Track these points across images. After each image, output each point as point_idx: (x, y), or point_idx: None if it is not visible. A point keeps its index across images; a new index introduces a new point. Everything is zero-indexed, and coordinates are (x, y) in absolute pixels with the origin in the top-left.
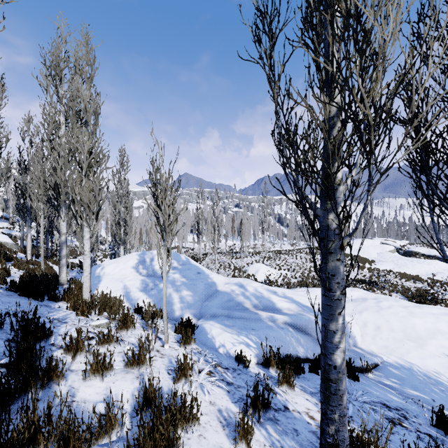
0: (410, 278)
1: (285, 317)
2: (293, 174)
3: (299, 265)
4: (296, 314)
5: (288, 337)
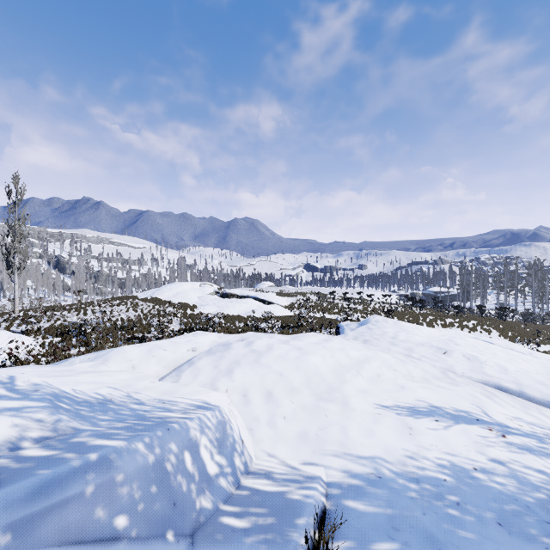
0: (234, 319)
1: None
2: None
3: (91, 323)
4: (42, 460)
5: None
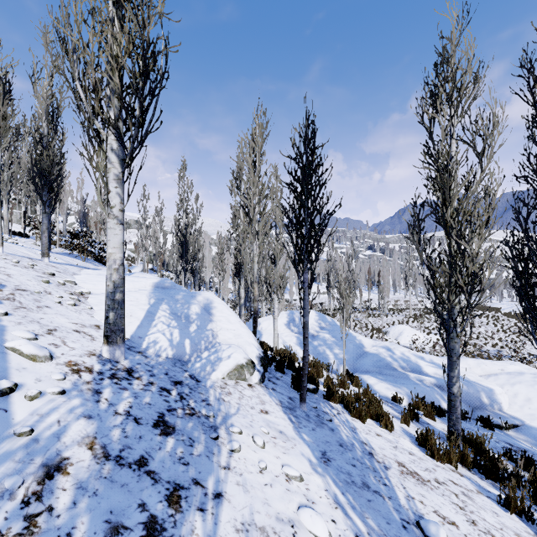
0: None
1: (432, 379)
2: (431, 297)
3: None
4: (442, 378)
5: (433, 393)
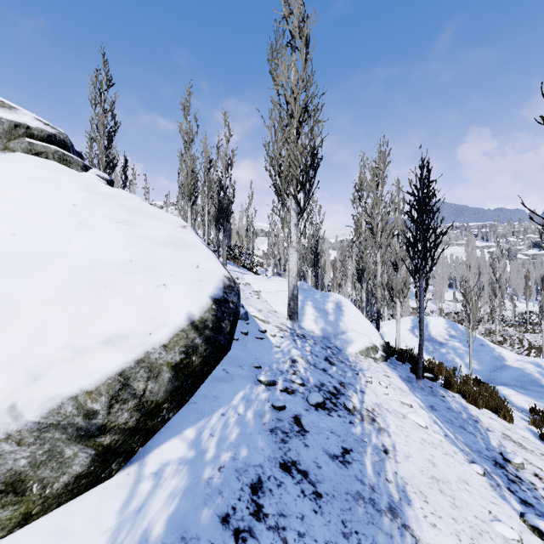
0: None
1: None
2: None
3: None
4: None
5: None
